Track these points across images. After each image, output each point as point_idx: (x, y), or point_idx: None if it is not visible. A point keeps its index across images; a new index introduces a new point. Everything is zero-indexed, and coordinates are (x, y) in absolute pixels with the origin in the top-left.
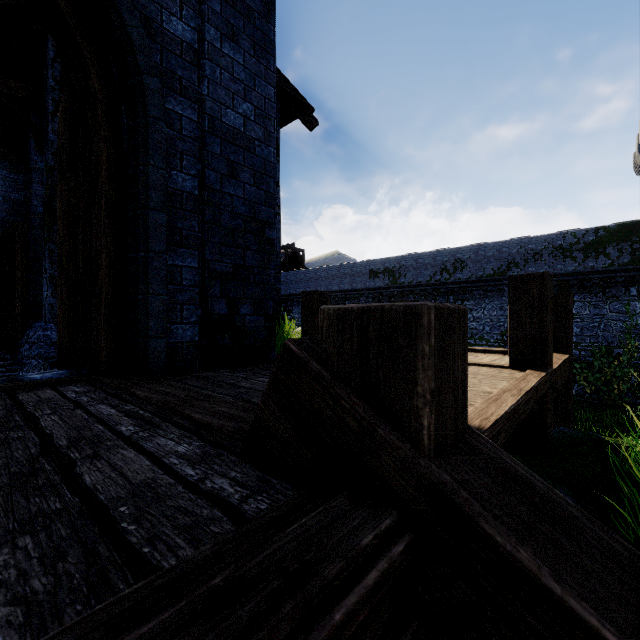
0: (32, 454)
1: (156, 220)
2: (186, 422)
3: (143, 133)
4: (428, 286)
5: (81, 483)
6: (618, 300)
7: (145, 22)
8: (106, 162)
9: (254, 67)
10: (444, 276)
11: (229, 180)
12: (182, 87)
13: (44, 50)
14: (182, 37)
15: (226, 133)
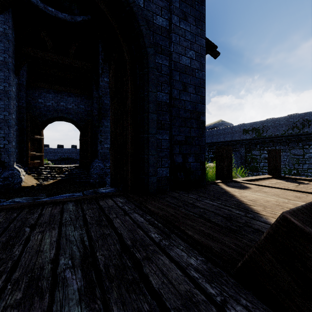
0: (118, 249)
1: (152, 118)
2: (183, 235)
3: (146, 76)
4: (283, 137)
5: (150, 283)
6: None
7: (146, 22)
8: (130, 93)
9: (195, 31)
10: (295, 131)
11: (183, 93)
12: (161, 50)
13: (98, 48)
14: (161, 25)
15: (181, 68)
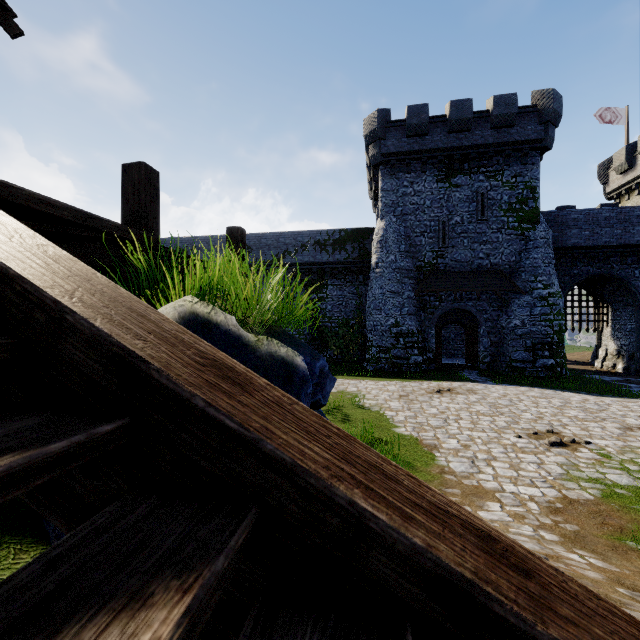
0: None
1: None
2: None
3: None
4: None
5: None
6: (353, 284)
7: None
8: None
9: None
10: None
11: None
12: None
13: None
14: None
15: None
